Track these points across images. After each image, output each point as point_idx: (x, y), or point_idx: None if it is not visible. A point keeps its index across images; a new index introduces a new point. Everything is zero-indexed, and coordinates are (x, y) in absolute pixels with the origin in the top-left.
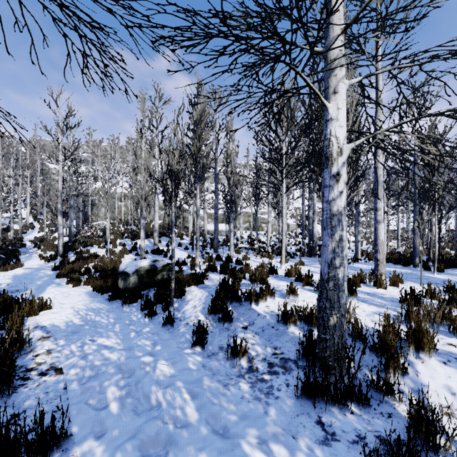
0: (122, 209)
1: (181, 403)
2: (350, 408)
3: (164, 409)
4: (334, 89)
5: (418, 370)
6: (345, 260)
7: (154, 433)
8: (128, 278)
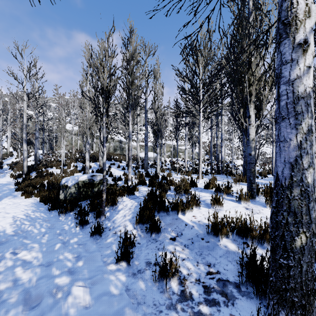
0: (78, 142)
1: None
2: None
3: None
4: None
5: None
6: (314, 159)
7: None
8: (68, 190)
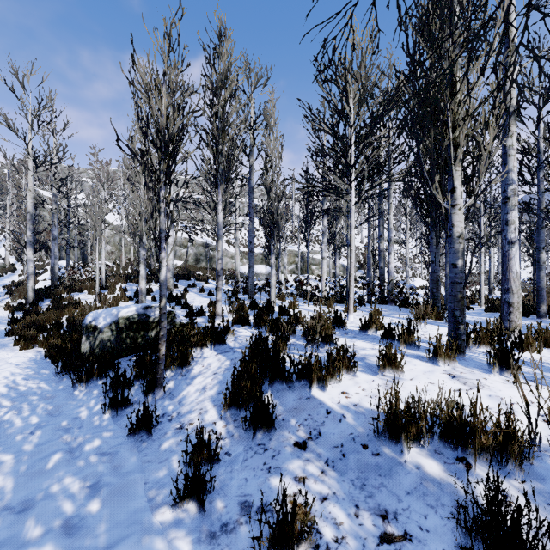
0: (132, 246)
1: None
2: None
3: None
4: None
5: None
6: None
7: None
8: (97, 336)
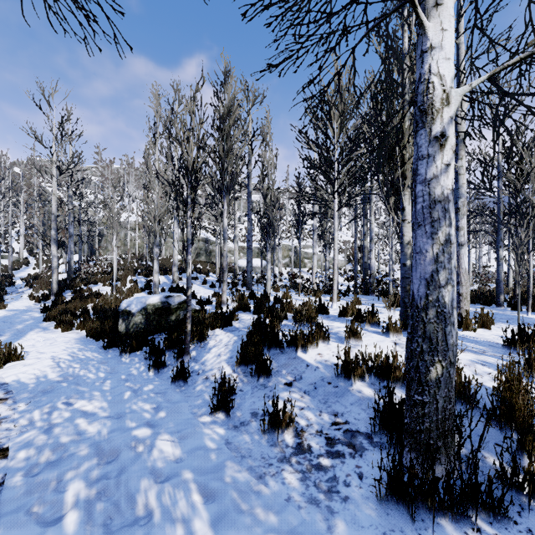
0: (136, 241)
1: (186, 513)
2: (475, 522)
3: (156, 525)
4: None
5: None
6: (453, 274)
7: None
8: (131, 319)
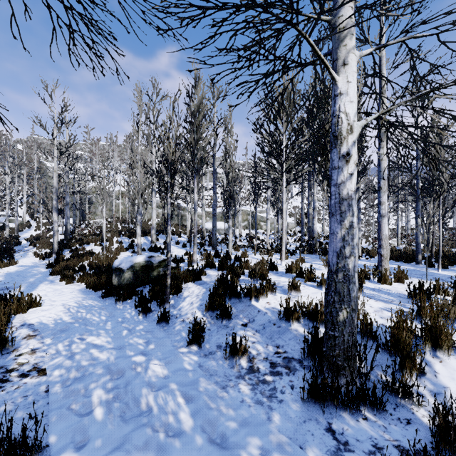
0: (120, 207)
1: (174, 408)
2: (364, 413)
3: (155, 415)
4: (343, 61)
5: (436, 371)
6: (355, 249)
7: (142, 443)
8: (122, 275)
